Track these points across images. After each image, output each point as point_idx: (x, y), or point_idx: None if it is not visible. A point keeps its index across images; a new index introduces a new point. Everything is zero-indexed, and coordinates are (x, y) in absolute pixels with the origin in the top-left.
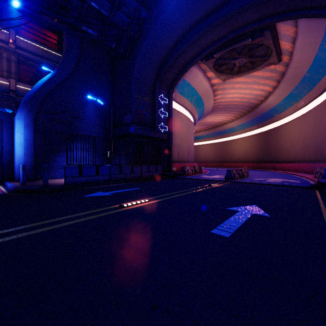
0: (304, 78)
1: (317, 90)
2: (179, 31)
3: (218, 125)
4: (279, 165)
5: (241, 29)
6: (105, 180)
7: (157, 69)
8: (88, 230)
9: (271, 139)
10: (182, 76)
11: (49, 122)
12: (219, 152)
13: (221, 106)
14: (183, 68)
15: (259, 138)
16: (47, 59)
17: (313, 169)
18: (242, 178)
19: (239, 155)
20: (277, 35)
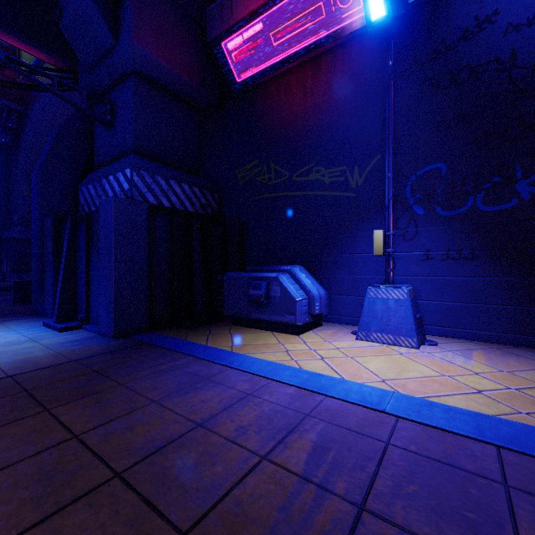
0: None
1: None
2: None
3: None
4: None
5: None
6: None
7: None
8: None
9: None
10: None
11: None
12: None
13: None
14: None
15: None
16: None
17: None
18: None
19: None
20: None
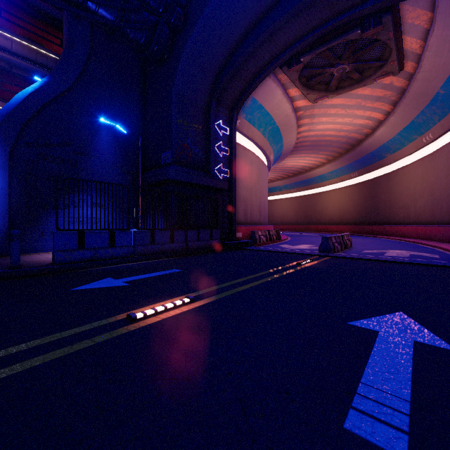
0: (436, 98)
1: None
2: (246, 17)
3: (301, 171)
4: (392, 229)
5: (346, 14)
6: (125, 254)
7: (213, 80)
8: (2, 420)
9: (379, 191)
10: (251, 92)
11: (36, 160)
12: (303, 210)
13: (308, 142)
14: (253, 79)
15: (361, 189)
16: (44, 66)
17: (449, 236)
18: (344, 250)
19: (332, 214)
20: (401, 26)
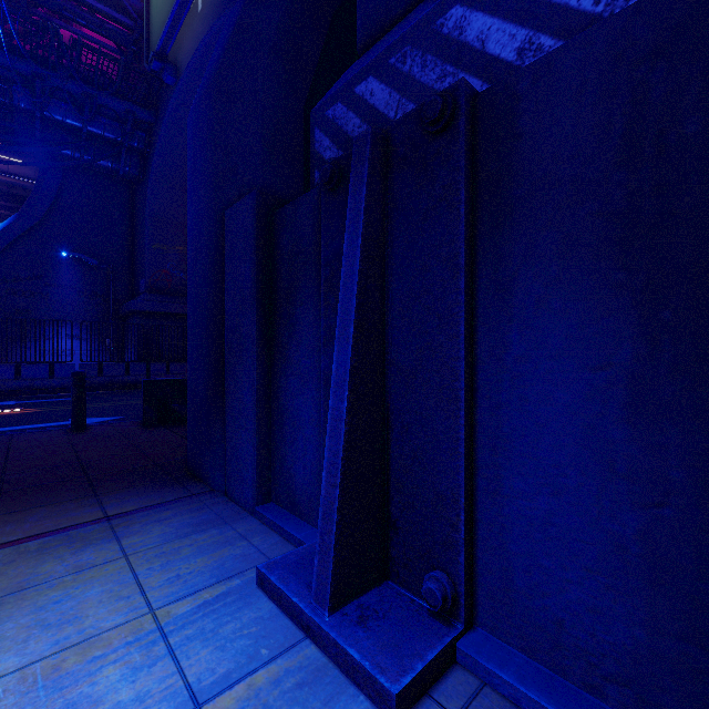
0: None
1: None
2: None
3: None
4: None
5: None
6: (66, 385)
7: None
8: None
9: None
10: None
11: (5, 296)
12: None
13: None
14: None
15: None
16: None
17: None
18: None
19: None
20: None
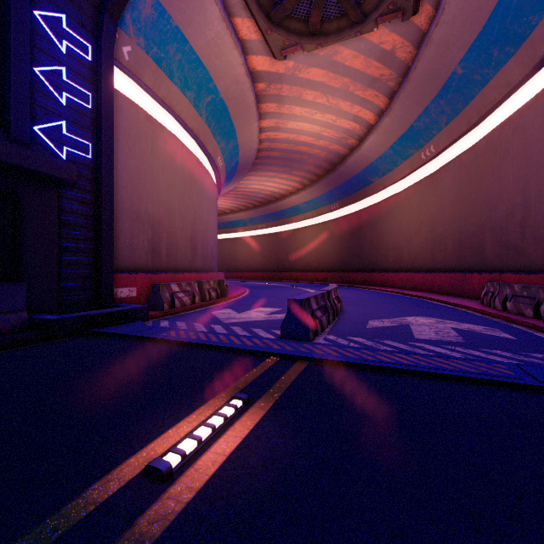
0: (450, 83)
1: (473, 113)
2: None
3: (271, 200)
4: (381, 277)
5: None
6: None
7: None
8: None
9: (364, 228)
10: None
11: None
12: (274, 252)
13: (276, 152)
14: None
15: (343, 226)
16: None
17: (461, 287)
18: (332, 321)
19: (308, 257)
20: None
